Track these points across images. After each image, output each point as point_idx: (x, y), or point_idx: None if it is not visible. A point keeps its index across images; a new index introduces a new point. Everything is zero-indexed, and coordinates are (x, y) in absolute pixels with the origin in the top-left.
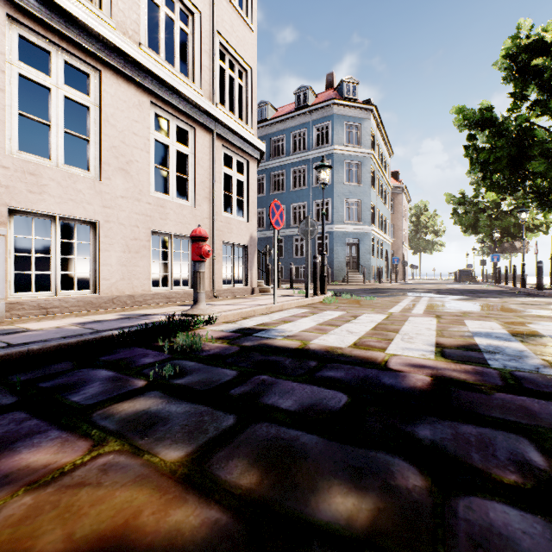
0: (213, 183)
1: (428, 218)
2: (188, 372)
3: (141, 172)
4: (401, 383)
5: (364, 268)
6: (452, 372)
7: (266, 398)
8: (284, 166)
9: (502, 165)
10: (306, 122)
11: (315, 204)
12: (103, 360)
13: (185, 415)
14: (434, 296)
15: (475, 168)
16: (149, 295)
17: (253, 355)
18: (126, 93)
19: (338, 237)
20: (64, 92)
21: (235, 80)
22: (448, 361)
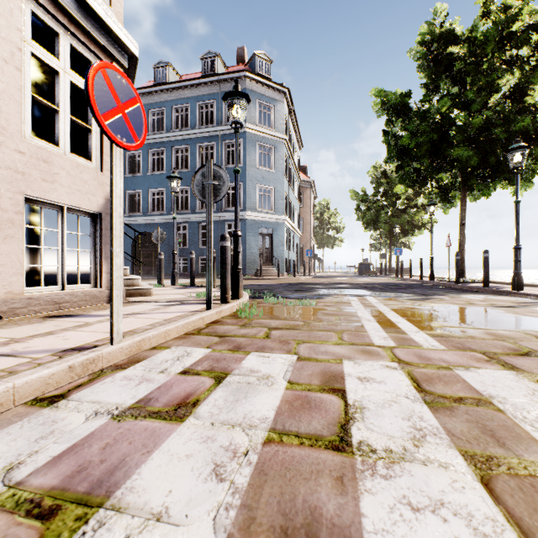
0: None
1: (330, 215)
2: None
3: None
4: None
5: (279, 260)
6: None
7: None
8: (188, 140)
9: (423, 152)
10: (215, 92)
11: None
12: None
13: None
14: (373, 294)
15: (391, 157)
16: None
17: None
18: None
19: (250, 226)
20: None
21: None
22: None
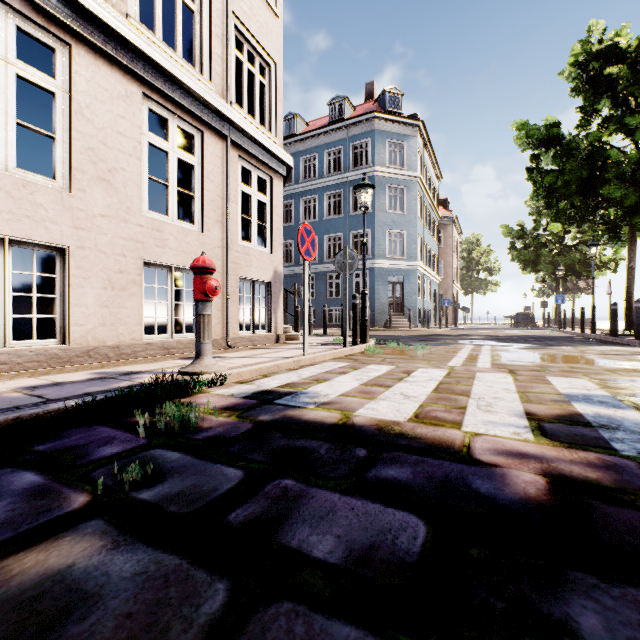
0: (227, 202)
1: (481, 254)
2: (166, 473)
3: (129, 185)
4: (504, 490)
5: (410, 311)
6: (571, 465)
7: (289, 533)
8: (316, 189)
9: (571, 190)
10: (342, 138)
11: (352, 236)
12: (37, 452)
13: (133, 583)
14: (495, 344)
15: (539, 194)
16: (140, 345)
17: (272, 438)
18: (108, 79)
19: (380, 274)
20: (16, 70)
21: (255, 76)
22: (557, 445)
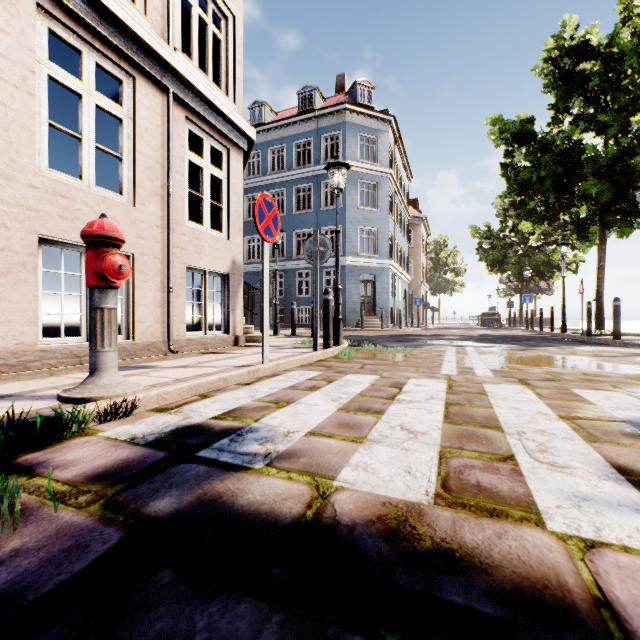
0: (168, 171)
1: (448, 255)
2: None
3: (13, 127)
4: None
5: (382, 310)
6: None
7: None
8: (284, 182)
9: (546, 186)
10: (312, 129)
11: (323, 232)
12: None
13: None
14: (477, 345)
15: (512, 192)
16: (33, 352)
17: (140, 599)
18: None
19: (351, 272)
20: None
21: (208, 26)
22: None
